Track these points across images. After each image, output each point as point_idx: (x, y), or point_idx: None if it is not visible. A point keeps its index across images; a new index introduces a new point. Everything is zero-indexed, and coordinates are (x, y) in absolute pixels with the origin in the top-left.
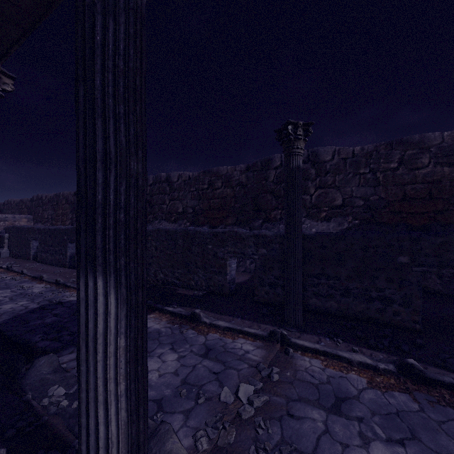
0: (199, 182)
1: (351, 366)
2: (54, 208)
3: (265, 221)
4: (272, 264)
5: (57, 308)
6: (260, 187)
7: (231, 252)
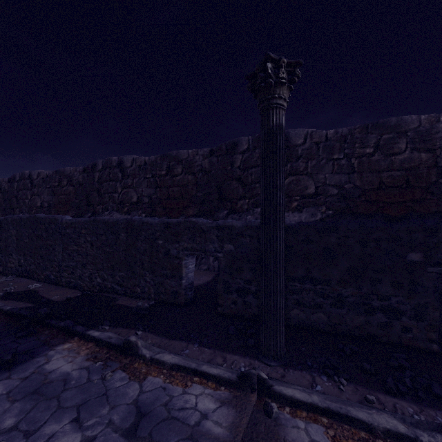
0: (156, 168)
1: (373, 436)
2: None
3: (231, 212)
4: (241, 264)
5: None
6: (225, 174)
7: (188, 248)
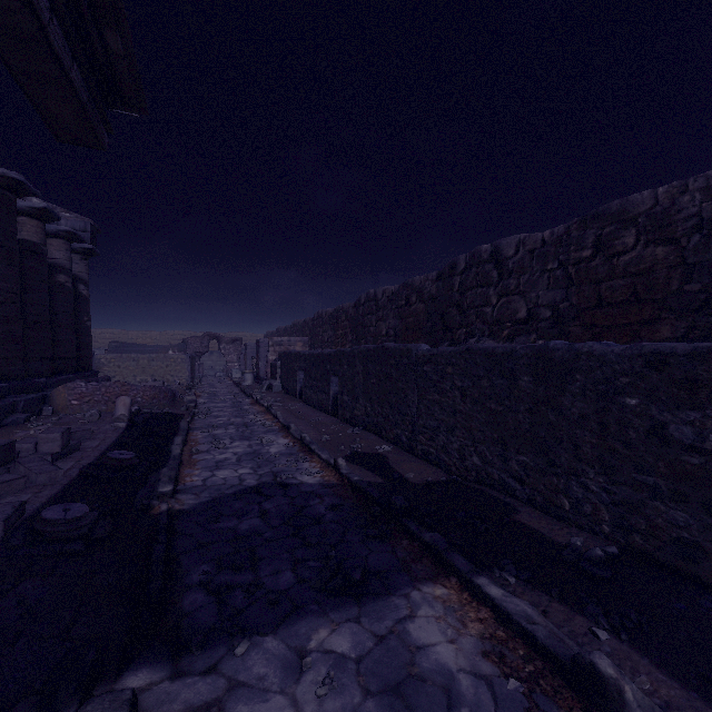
0: (569, 247)
1: None
2: (333, 327)
3: None
4: None
5: (273, 497)
6: None
7: None
